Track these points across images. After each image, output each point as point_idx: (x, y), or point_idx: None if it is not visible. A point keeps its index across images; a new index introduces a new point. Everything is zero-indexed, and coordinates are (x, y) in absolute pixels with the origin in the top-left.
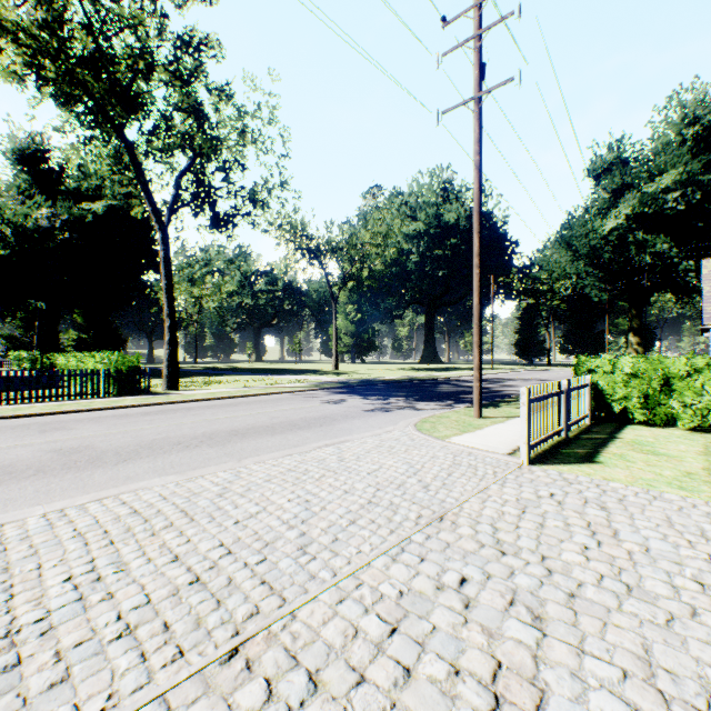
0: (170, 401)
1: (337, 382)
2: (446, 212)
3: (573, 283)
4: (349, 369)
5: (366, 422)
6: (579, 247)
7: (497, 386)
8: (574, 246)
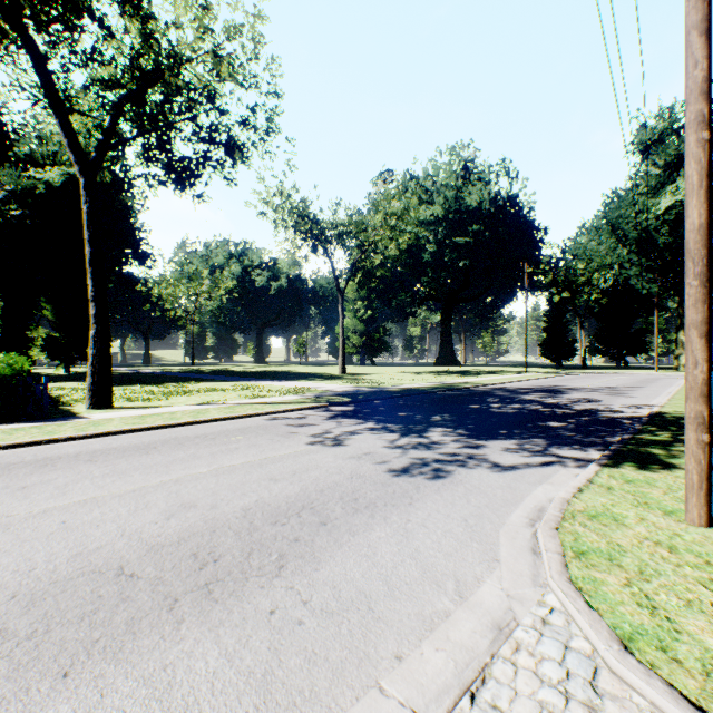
0: (41, 439)
1: (341, 394)
2: (467, 195)
3: (616, 274)
4: (358, 372)
5: (406, 542)
6: (627, 229)
7: (568, 400)
8: (621, 228)
